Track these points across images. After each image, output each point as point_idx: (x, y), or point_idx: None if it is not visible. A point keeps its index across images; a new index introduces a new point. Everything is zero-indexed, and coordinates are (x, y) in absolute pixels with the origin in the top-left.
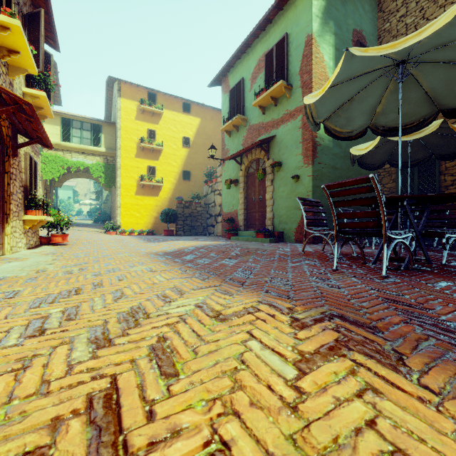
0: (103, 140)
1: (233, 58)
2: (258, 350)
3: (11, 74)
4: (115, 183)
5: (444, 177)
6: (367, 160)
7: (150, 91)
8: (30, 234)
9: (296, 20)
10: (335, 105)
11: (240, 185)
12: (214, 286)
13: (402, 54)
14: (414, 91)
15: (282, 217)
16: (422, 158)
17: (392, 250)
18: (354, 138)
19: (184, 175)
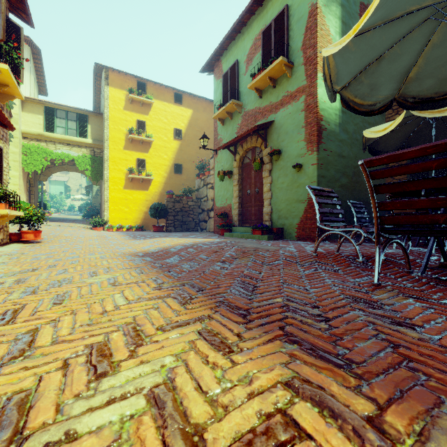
0: (90, 131)
1: (226, 38)
2: None
3: None
4: (102, 176)
5: None
6: (379, 147)
7: (140, 80)
8: None
9: None
10: (359, 65)
11: (234, 177)
12: (199, 319)
13: None
14: None
15: (281, 211)
16: None
17: (442, 253)
18: (377, 113)
19: (175, 168)
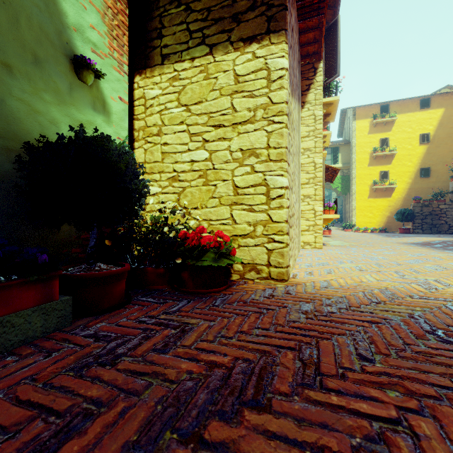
0: (340, 158)
1: None
2: None
3: None
4: (349, 190)
5: None
6: None
7: (382, 104)
8: None
9: None
10: None
11: None
12: None
13: None
14: None
15: None
16: None
17: None
18: None
19: (421, 173)
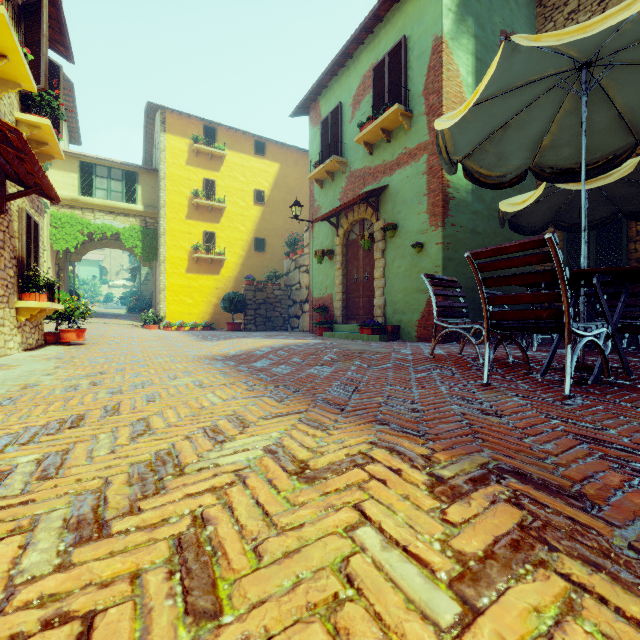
0: (140, 194)
1: (326, 73)
2: (378, 551)
3: None
4: (157, 256)
5: (635, 245)
6: (522, 221)
7: (208, 124)
8: (29, 328)
9: (418, 16)
10: (481, 134)
11: (336, 258)
12: (298, 411)
13: (588, 51)
14: (601, 112)
15: (398, 304)
16: (603, 217)
17: None
18: (508, 185)
19: (256, 245)
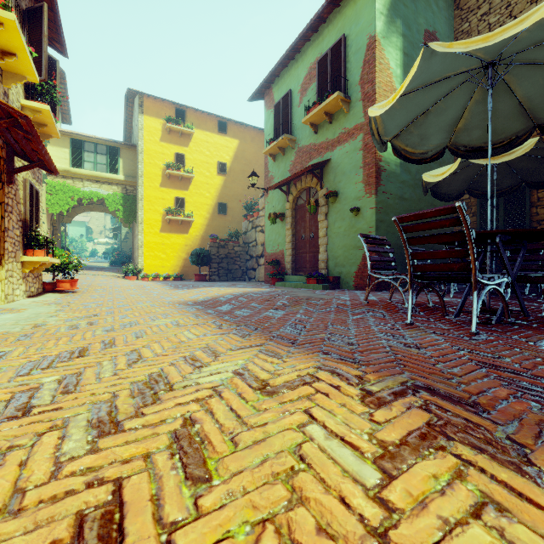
0: (121, 166)
1: (278, 65)
2: (323, 440)
3: (5, 82)
4: (135, 218)
5: (537, 209)
6: (442, 189)
7: (178, 107)
8: (31, 279)
9: (355, 18)
10: (406, 119)
11: (287, 220)
12: (258, 345)
13: (492, 53)
14: (505, 101)
15: (338, 259)
16: (509, 186)
17: None
18: (429, 161)
19: (219, 208)
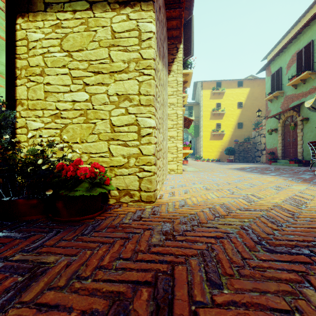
0: (193, 113)
1: (273, 57)
2: (268, 179)
3: None
4: (198, 134)
5: None
6: None
7: (217, 81)
8: None
9: None
10: None
11: (278, 132)
12: (259, 175)
13: None
14: None
15: (309, 151)
16: None
17: None
18: None
19: (238, 126)
